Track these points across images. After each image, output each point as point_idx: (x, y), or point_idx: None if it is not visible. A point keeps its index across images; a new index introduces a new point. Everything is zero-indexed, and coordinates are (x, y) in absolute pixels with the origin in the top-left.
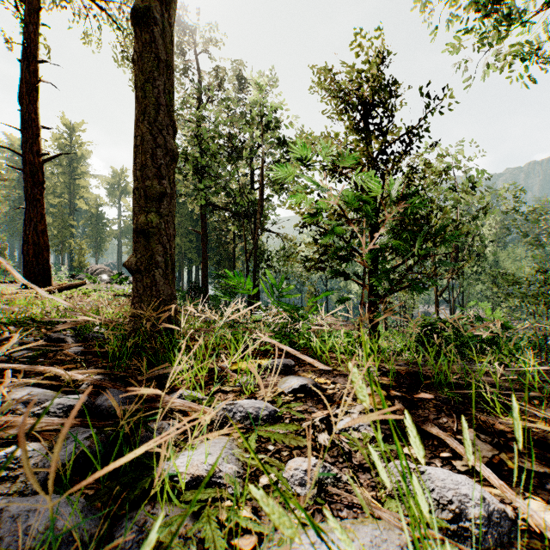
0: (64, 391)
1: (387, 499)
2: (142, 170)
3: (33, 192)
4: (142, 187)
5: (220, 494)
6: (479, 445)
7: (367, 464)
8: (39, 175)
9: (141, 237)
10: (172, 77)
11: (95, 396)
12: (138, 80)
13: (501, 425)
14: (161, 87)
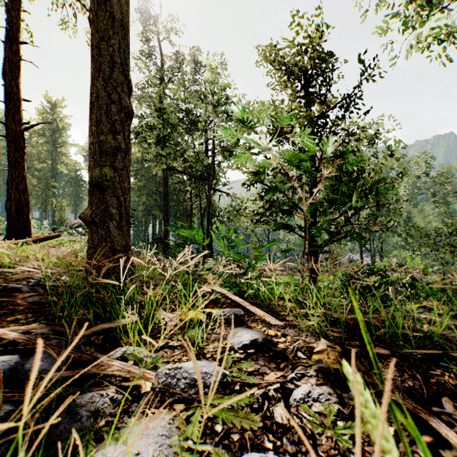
0: (3, 347)
1: None
2: (97, 126)
3: (16, 156)
4: (96, 142)
5: None
6: None
7: (337, 456)
8: (20, 141)
9: (96, 190)
10: (127, 38)
11: (34, 353)
12: (94, 39)
13: None
14: (116, 46)
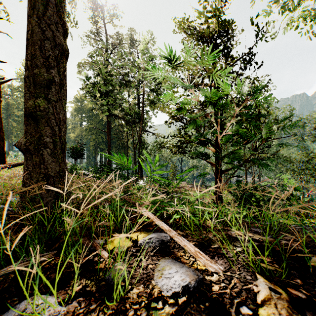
0: None
1: None
2: (31, 60)
3: None
4: (30, 75)
5: None
6: None
7: None
8: None
9: (30, 120)
10: None
11: None
12: None
13: None
14: None
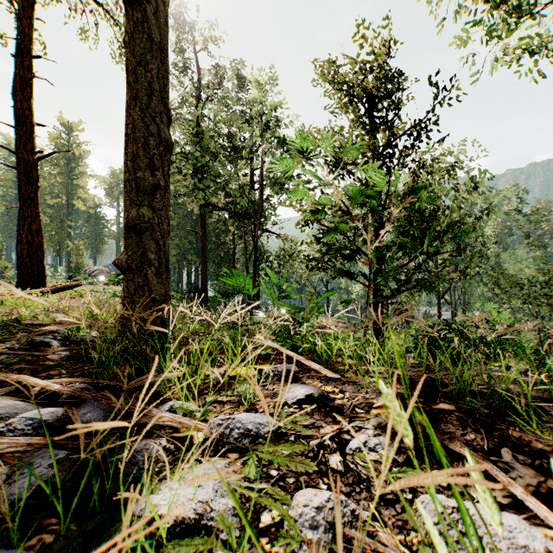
0: (42, 402)
1: (419, 546)
2: (133, 161)
3: (28, 191)
4: (133, 179)
5: (210, 546)
6: (518, 469)
7: (389, 495)
8: (33, 173)
9: (132, 233)
10: (166, 62)
11: (76, 408)
12: (129, 64)
13: (538, 443)
14: (154, 71)
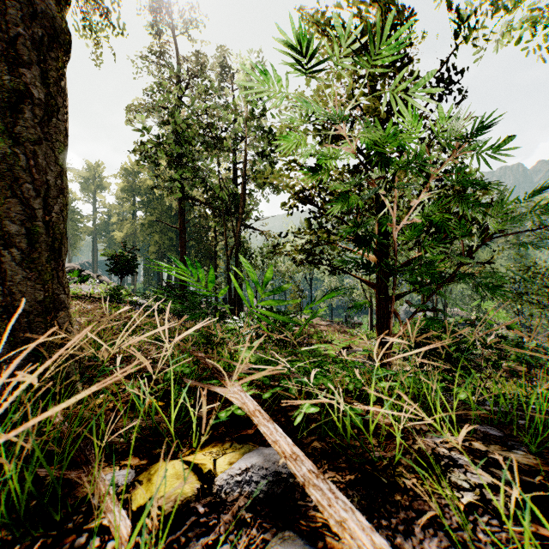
0: None
1: None
2: None
3: None
4: None
5: None
6: None
7: None
8: None
9: None
10: None
11: None
12: None
13: None
14: None
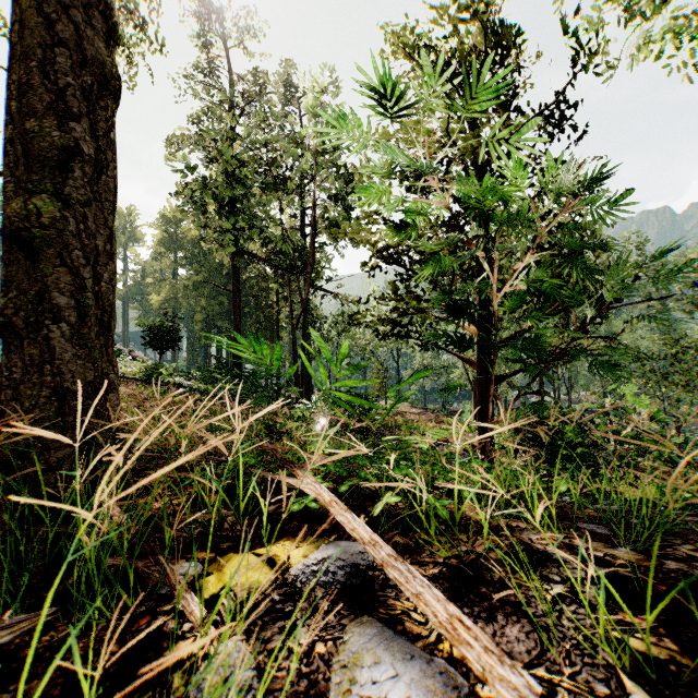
0: None
1: None
2: (20, 97)
3: None
4: (18, 134)
5: None
6: None
7: None
8: None
9: (17, 250)
10: None
11: None
12: None
13: None
14: None
